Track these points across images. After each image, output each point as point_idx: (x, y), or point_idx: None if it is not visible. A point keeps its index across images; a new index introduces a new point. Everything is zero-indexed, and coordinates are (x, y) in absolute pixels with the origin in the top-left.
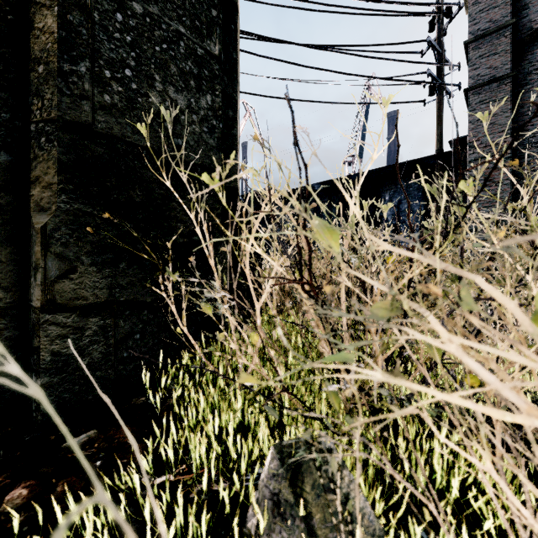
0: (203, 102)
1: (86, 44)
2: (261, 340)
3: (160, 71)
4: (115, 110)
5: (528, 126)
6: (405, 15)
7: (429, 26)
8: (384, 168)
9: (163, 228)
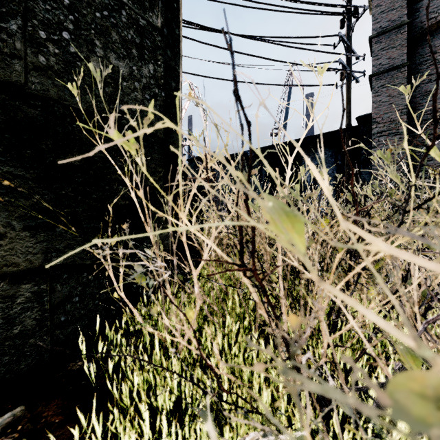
0: (145, 70)
1: (17, 1)
2: (194, 333)
3: (100, 36)
4: (51, 72)
5: (419, 106)
6: (321, 14)
7: (340, 24)
8: (304, 138)
9: (104, 191)
